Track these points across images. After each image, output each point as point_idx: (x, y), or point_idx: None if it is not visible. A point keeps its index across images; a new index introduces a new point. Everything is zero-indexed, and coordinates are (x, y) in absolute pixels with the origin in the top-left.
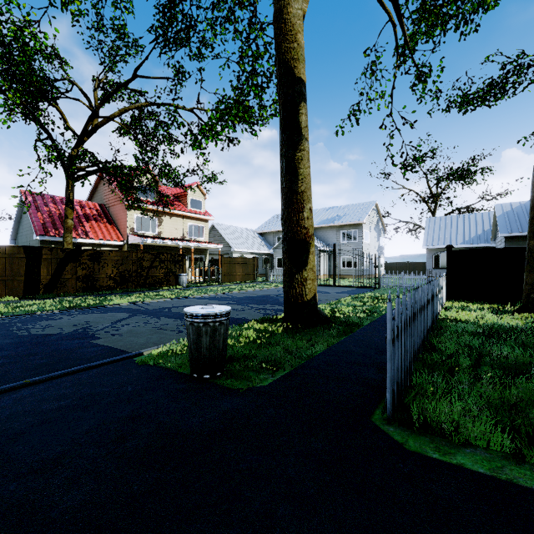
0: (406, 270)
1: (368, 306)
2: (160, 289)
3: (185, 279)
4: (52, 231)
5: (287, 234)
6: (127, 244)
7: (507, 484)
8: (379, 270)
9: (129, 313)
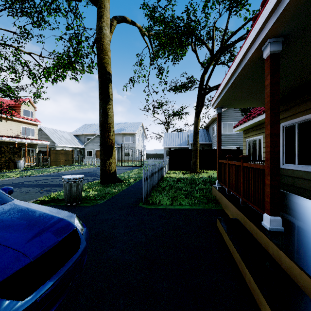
0: (156, 157)
1: (138, 174)
2: (2, 172)
3: (22, 164)
4: None
5: (102, 142)
6: None
7: (167, 208)
8: (143, 158)
9: None
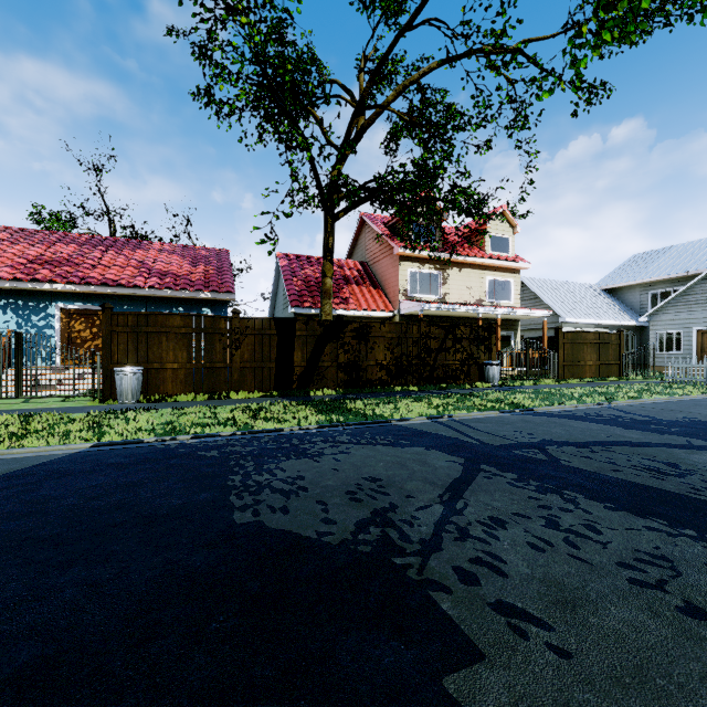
0: None
1: None
2: (457, 389)
3: (497, 371)
4: (308, 301)
5: None
6: (398, 316)
7: None
8: None
9: (454, 454)
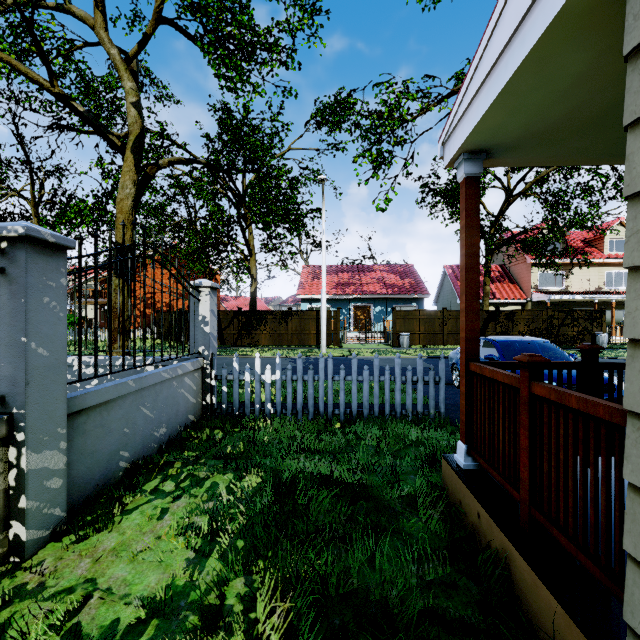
0: None
1: None
2: (573, 348)
3: (605, 338)
4: None
5: None
6: (530, 302)
7: None
8: None
9: None
